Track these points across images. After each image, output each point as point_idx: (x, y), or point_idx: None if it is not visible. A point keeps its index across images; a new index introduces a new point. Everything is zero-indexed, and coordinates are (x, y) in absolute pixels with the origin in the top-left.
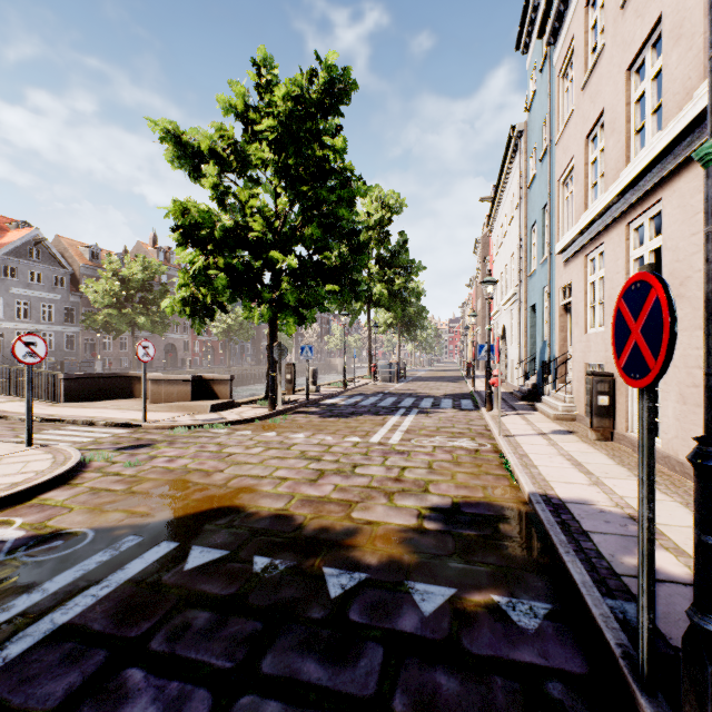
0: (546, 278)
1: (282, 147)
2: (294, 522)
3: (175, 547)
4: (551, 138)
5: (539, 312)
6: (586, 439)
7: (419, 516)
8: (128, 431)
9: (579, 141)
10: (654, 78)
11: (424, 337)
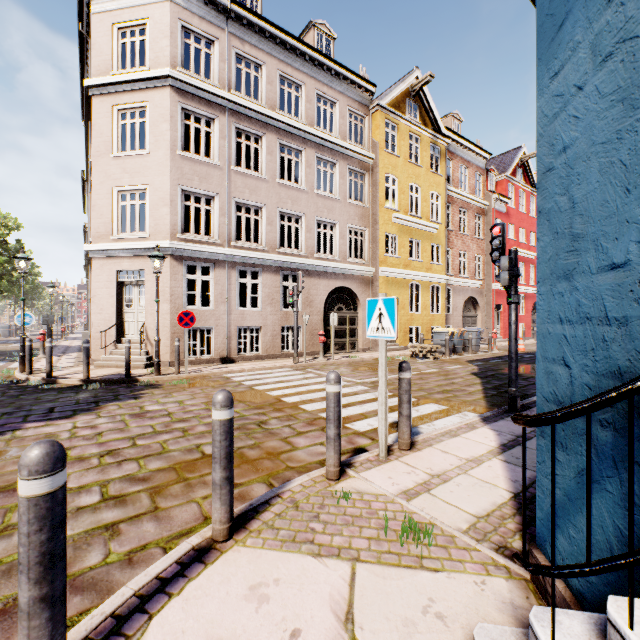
0: None
1: None
2: None
3: None
4: None
5: None
6: None
7: None
8: None
9: None
10: None
11: (42, 305)
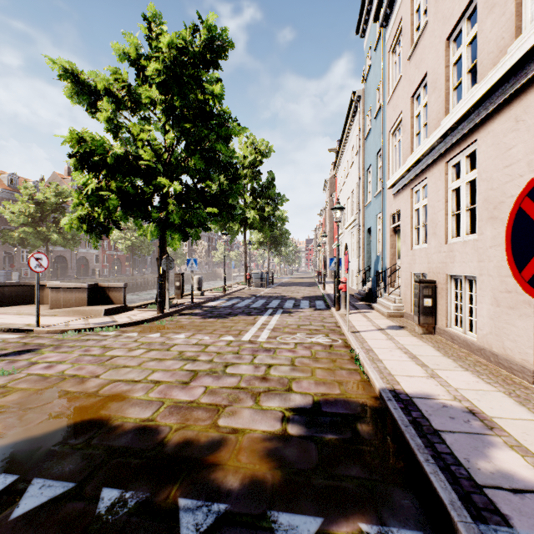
0: (379, 207)
1: (168, 89)
2: (157, 435)
3: (11, 483)
4: (383, 100)
5: (373, 233)
6: (415, 333)
7: (283, 420)
8: (19, 336)
9: (406, 100)
10: (469, 44)
11: (287, 253)
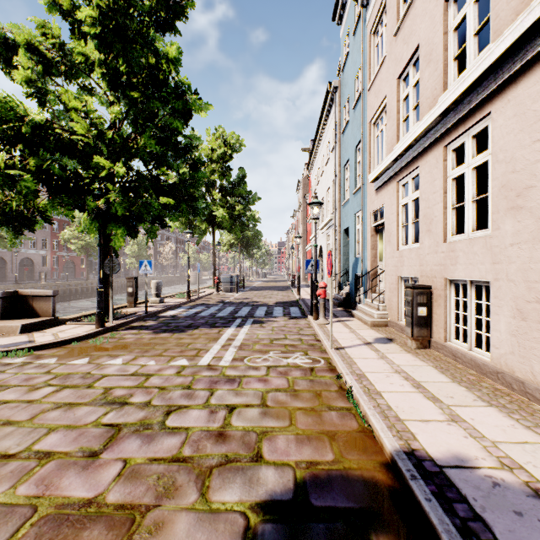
0: (359, 205)
1: (107, 45)
2: None
3: None
4: (363, 87)
5: (351, 233)
6: (408, 348)
7: (246, 539)
8: None
9: (391, 82)
10: (476, 1)
11: (259, 255)
